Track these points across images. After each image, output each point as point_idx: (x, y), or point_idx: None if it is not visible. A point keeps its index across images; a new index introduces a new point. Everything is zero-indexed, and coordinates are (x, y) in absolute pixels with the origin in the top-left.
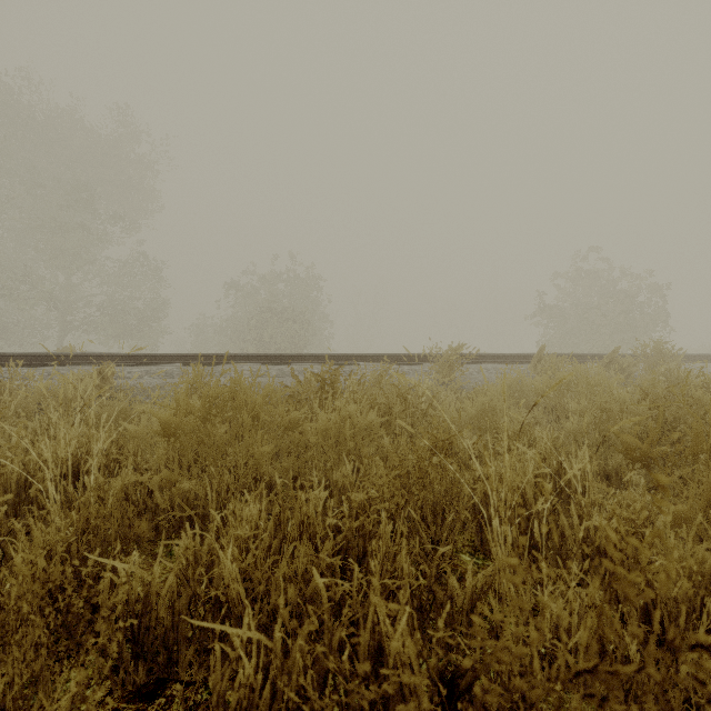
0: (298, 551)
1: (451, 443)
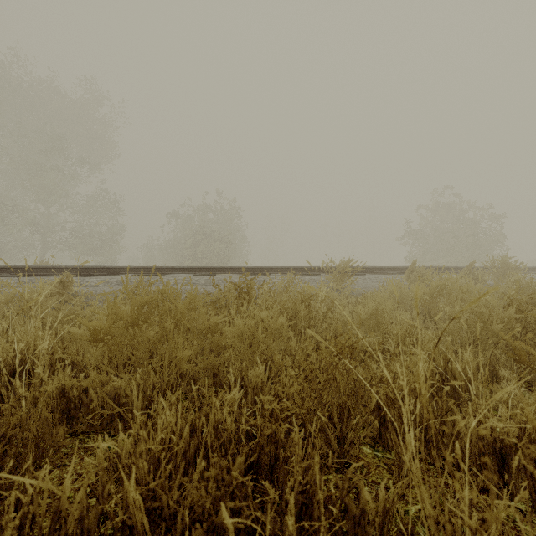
0: (210, 463)
1: (355, 348)
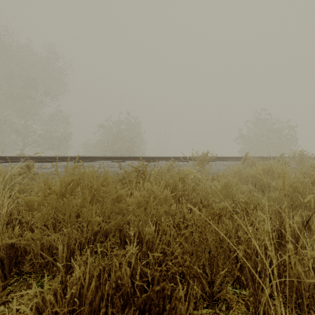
0: None
1: (221, 216)
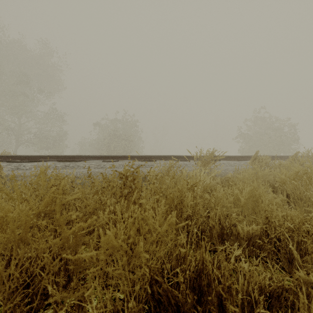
0: None
1: None
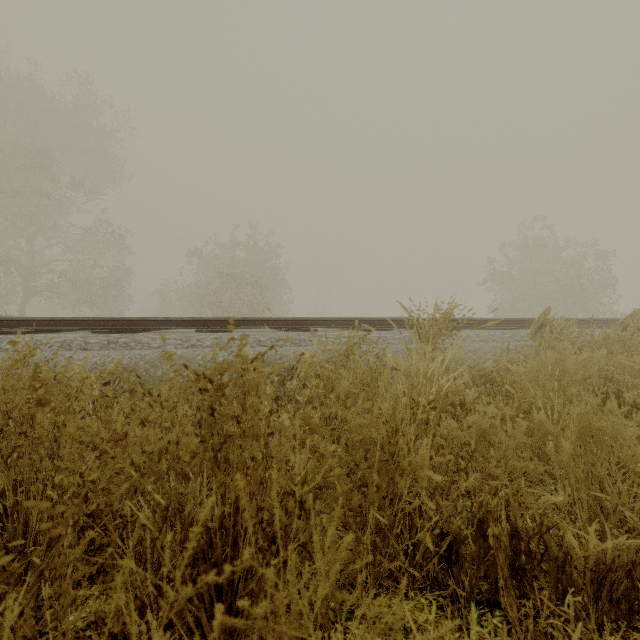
0: None
1: None
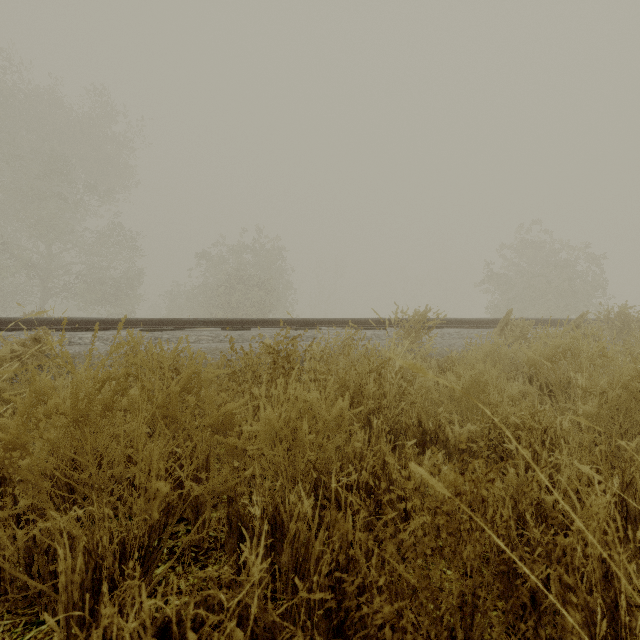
0: None
1: (492, 481)
